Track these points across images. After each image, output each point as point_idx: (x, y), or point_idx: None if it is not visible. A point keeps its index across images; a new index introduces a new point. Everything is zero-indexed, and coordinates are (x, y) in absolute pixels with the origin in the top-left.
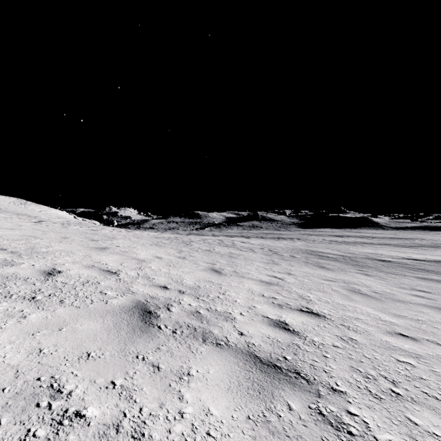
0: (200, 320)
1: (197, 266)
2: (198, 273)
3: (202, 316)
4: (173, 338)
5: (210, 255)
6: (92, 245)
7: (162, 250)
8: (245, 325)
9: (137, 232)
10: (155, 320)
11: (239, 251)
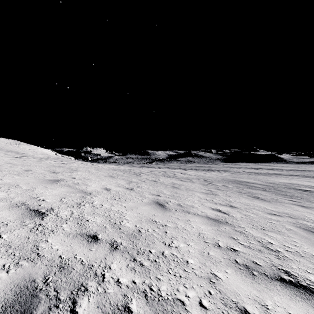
0: None
1: (142, 198)
2: (141, 209)
3: None
4: None
5: (155, 185)
6: (48, 177)
7: (113, 181)
8: None
9: (100, 165)
10: None
11: (180, 181)
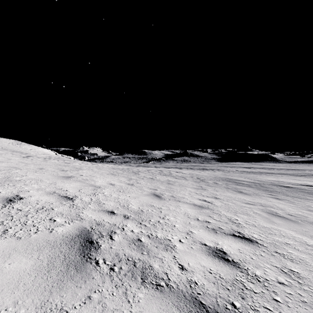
0: (141, 251)
1: (142, 191)
2: (142, 198)
3: (143, 245)
4: (109, 279)
5: (153, 182)
6: (61, 174)
7: (115, 178)
8: (185, 255)
9: (99, 164)
10: (94, 252)
11: (175, 179)
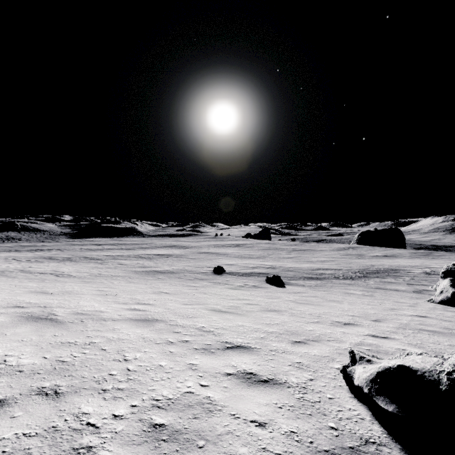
0: None
1: None
2: None
3: None
4: None
5: None
6: None
7: None
8: None
9: None
10: None
11: None
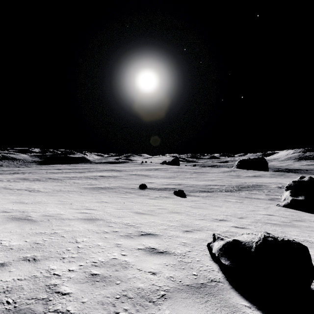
0: None
1: None
2: None
3: None
4: None
5: None
6: None
7: None
8: None
9: None
10: None
11: None
